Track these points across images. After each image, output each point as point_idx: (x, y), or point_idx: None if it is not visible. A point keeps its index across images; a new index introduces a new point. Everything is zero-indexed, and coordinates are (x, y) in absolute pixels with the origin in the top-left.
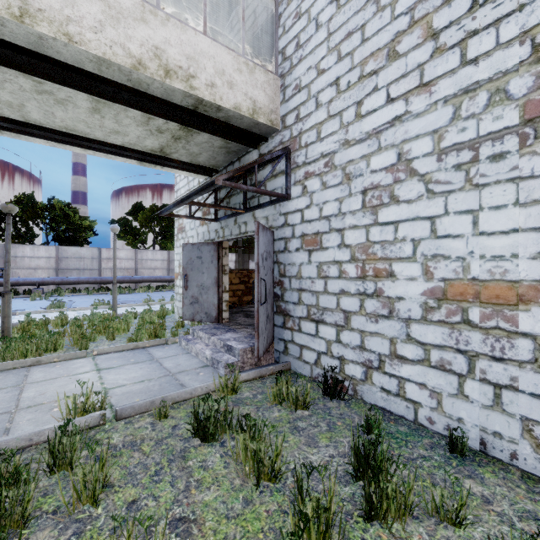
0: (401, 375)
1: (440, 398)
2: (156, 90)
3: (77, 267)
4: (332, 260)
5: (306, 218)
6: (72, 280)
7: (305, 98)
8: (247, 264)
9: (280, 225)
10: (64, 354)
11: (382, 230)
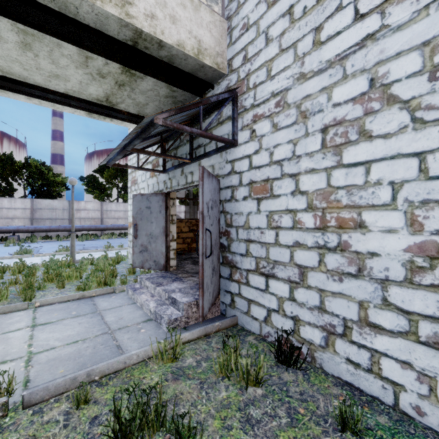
0: (374, 348)
1: (433, 384)
2: (87, 16)
3: (49, 216)
4: (285, 208)
5: (255, 165)
6: (44, 228)
7: (253, 36)
8: (197, 214)
9: (226, 173)
10: (2, 307)
11: (348, 173)
